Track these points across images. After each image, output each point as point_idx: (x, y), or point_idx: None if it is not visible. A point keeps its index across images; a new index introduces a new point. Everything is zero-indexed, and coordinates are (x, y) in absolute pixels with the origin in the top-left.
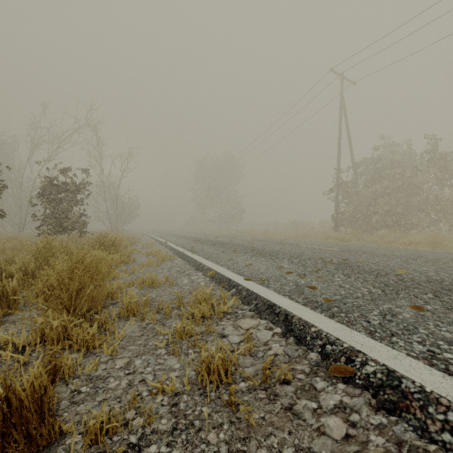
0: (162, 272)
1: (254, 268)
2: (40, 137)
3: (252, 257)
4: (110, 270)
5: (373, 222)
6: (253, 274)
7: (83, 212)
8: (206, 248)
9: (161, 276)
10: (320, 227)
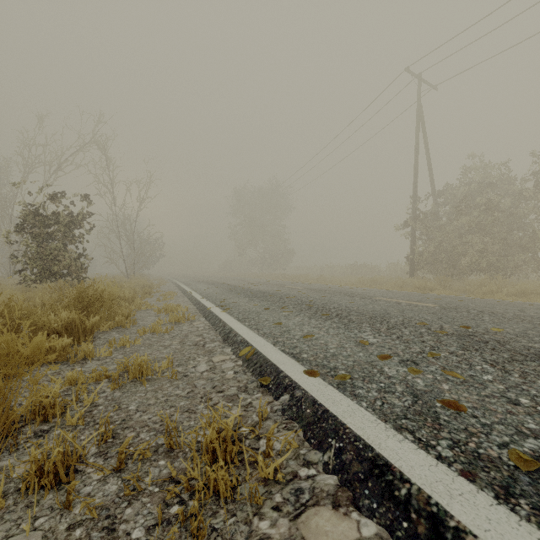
0: (169, 344)
1: (318, 343)
2: (35, 157)
3: (311, 319)
4: (20, 369)
5: (460, 265)
6: (318, 357)
7: (83, 252)
8: (243, 301)
9: (165, 354)
10: (389, 271)
